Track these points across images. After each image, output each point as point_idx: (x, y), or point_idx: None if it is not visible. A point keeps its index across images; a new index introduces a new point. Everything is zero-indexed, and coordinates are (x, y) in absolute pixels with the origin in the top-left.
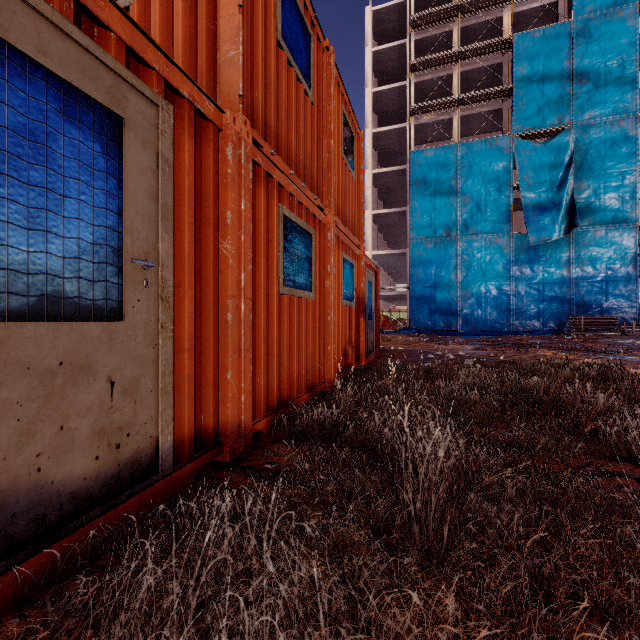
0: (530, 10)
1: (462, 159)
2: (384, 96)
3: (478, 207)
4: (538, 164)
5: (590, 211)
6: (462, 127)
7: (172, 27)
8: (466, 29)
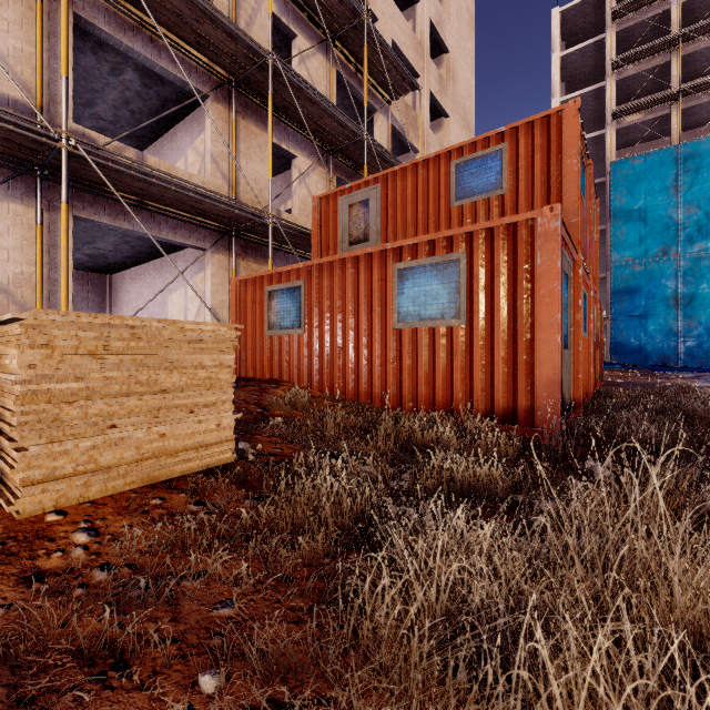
0: None
1: (684, 162)
2: None
3: (709, 217)
4: None
5: None
6: (684, 120)
7: (532, 205)
8: (690, 2)
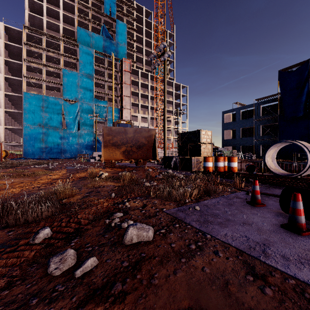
0: (69, 61)
1: (45, 101)
2: (11, 62)
3: (51, 118)
4: (70, 110)
5: (83, 126)
6: (47, 87)
7: None
8: (48, 55)
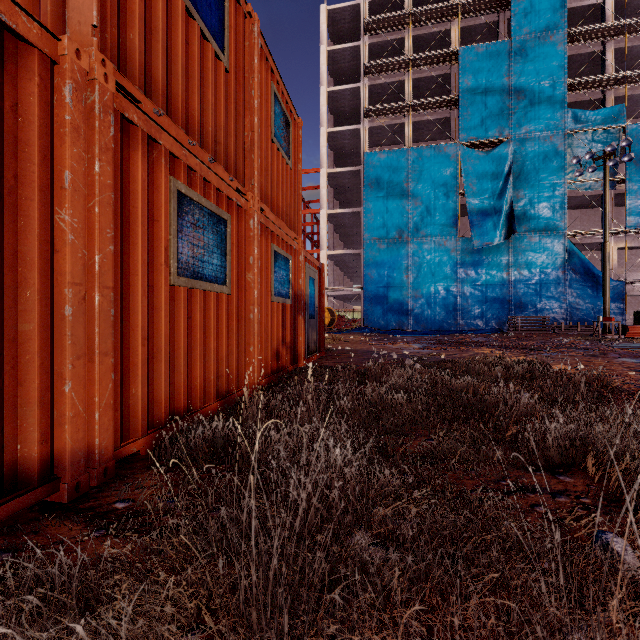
0: (475, 26)
1: (413, 163)
2: (339, 96)
3: (428, 211)
4: (481, 172)
5: (526, 218)
6: (413, 133)
7: None
8: (417, 38)
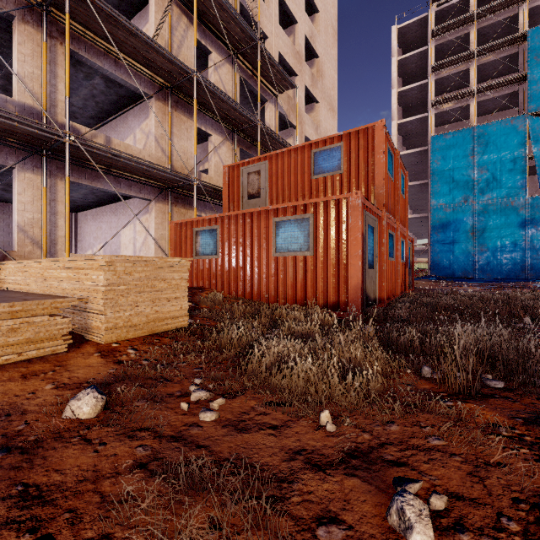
0: None
1: (478, 138)
2: (407, 93)
3: (493, 177)
4: None
5: None
6: (479, 109)
7: (358, 181)
8: (482, 29)
